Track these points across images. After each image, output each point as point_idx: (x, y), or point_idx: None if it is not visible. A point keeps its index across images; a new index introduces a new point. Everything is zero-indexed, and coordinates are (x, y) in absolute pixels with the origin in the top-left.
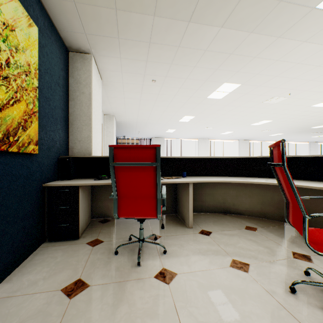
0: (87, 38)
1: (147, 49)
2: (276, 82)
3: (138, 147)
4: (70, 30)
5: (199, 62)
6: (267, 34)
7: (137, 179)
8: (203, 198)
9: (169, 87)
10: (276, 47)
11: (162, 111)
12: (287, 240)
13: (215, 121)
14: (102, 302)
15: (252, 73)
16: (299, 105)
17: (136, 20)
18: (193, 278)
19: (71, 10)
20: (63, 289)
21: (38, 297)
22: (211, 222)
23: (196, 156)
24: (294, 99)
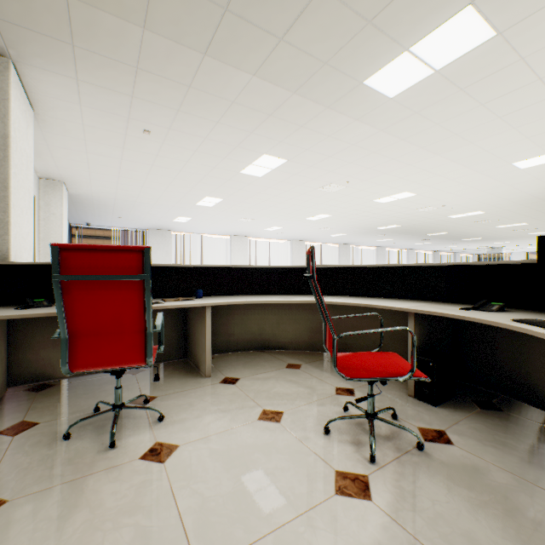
0: None
1: (133, 77)
2: (331, 164)
3: (111, 248)
4: None
5: (225, 117)
6: (314, 100)
7: (109, 302)
8: (231, 330)
9: (176, 146)
10: (326, 119)
11: (166, 185)
12: (334, 374)
13: (255, 209)
14: (37, 519)
15: (301, 148)
16: (360, 198)
17: (109, 25)
18: (203, 446)
19: None
20: None
21: None
22: (241, 365)
23: (228, 263)
24: (354, 189)
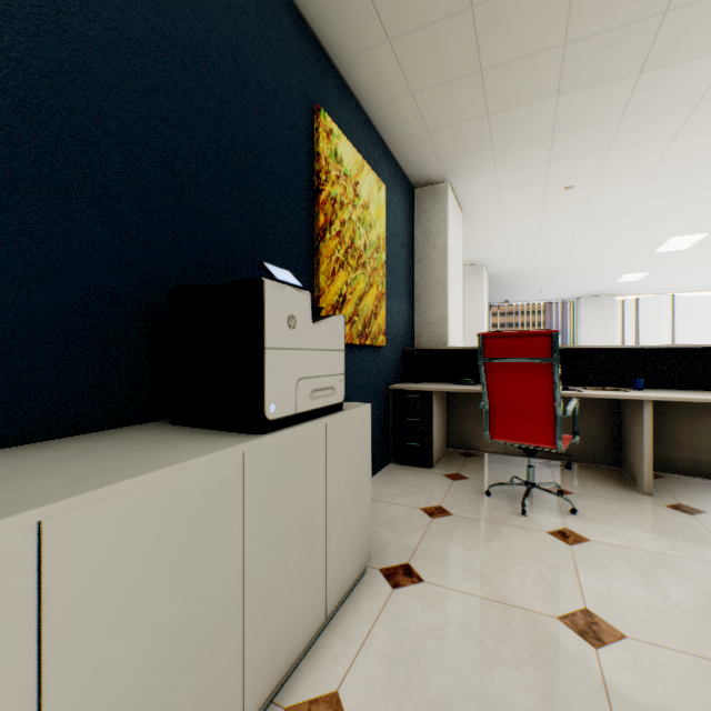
0: (441, 164)
1: (548, 144)
2: None
3: (521, 334)
4: (419, 163)
5: (687, 124)
6: None
7: (520, 383)
8: (700, 443)
9: (609, 189)
10: None
11: (599, 239)
12: None
13: None
14: (470, 531)
15: None
16: None
17: (522, 115)
18: (619, 552)
19: (423, 141)
20: (422, 509)
21: (398, 507)
22: None
23: None
24: None
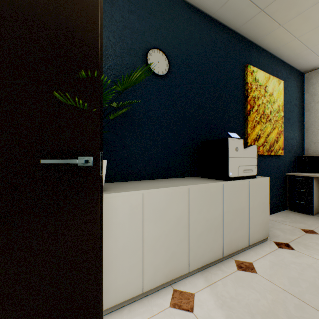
0: None
1: None
2: None
3: None
4: (305, 63)
5: None
6: None
7: None
8: None
9: None
10: None
11: None
12: None
13: None
14: None
15: None
16: None
17: None
18: None
19: (306, 53)
20: (300, 229)
21: (287, 226)
22: None
23: None
24: None
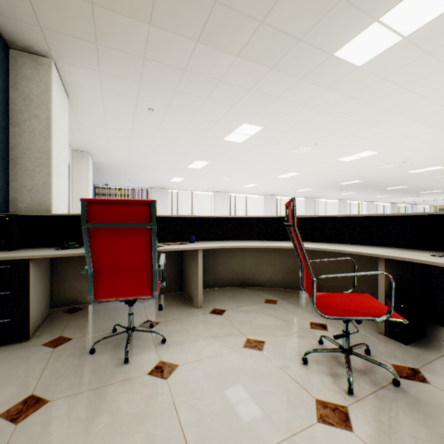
0: (43, 33)
1: (141, 66)
2: (301, 129)
3: (125, 202)
4: (13, 17)
5: (212, 93)
6: (289, 73)
7: (124, 246)
8: (217, 269)
9: (173, 120)
10: (298, 89)
11: (165, 152)
12: (307, 310)
13: (235, 170)
14: (70, 418)
15: (275, 116)
16: (326, 157)
17: (123, 25)
18: (198, 367)
19: None
20: (3, 414)
21: None
22: (226, 299)
23: (212, 214)
24: (321, 150)
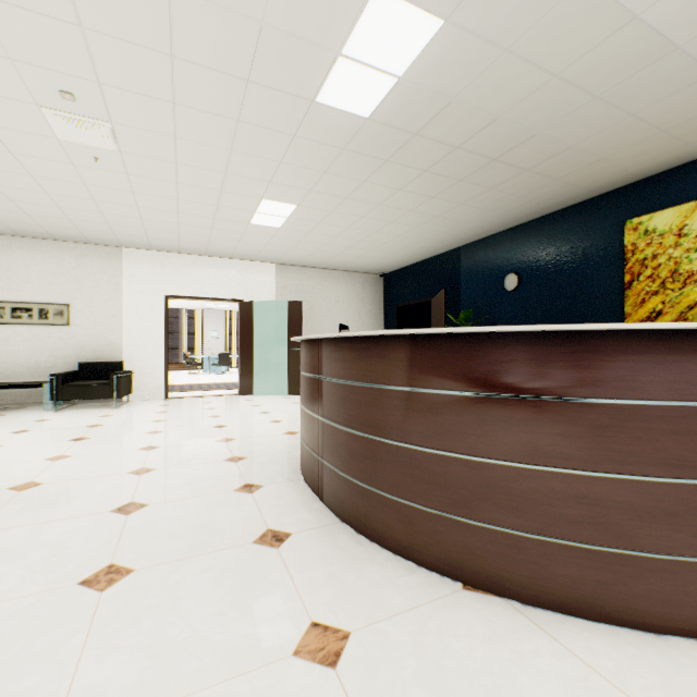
0: None
1: None
2: None
3: None
4: None
5: None
6: None
7: None
8: None
9: None
10: None
11: None
12: None
13: None
14: None
15: None
16: None
17: None
18: None
19: None
20: None
21: None
22: None
23: None
24: None
